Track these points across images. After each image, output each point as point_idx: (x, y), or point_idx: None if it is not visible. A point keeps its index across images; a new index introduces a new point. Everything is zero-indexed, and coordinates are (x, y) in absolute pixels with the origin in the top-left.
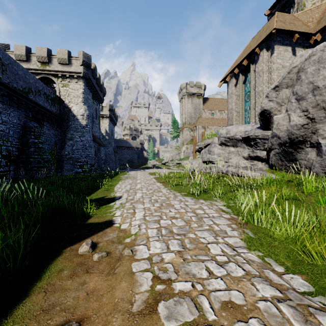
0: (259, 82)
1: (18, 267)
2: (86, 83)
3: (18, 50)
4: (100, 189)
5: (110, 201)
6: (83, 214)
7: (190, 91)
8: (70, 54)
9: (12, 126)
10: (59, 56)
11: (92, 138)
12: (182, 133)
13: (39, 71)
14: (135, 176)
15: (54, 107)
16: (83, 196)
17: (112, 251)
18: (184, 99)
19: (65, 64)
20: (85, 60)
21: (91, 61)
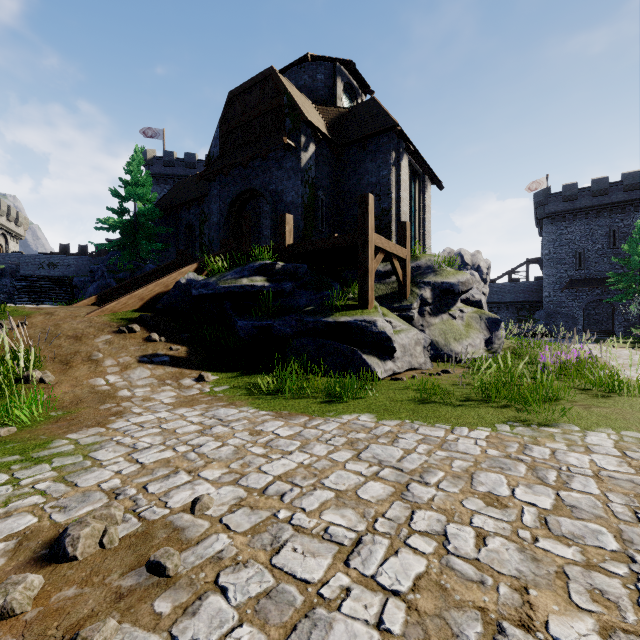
0: (428, 218)
1: None
2: None
3: None
4: None
5: None
6: None
7: None
8: None
9: None
10: None
11: None
12: None
13: None
14: None
15: None
16: None
17: None
18: None
19: None
20: None
21: None
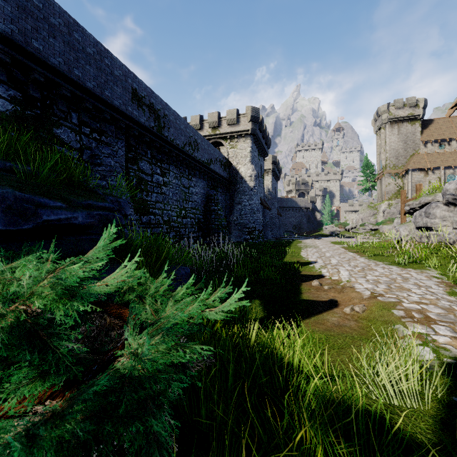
0: None
1: (285, 285)
2: (254, 139)
3: (194, 120)
4: (287, 255)
5: (307, 264)
6: (292, 270)
7: (396, 115)
8: (238, 112)
9: (200, 196)
10: (228, 118)
11: (259, 201)
12: (380, 182)
13: (210, 137)
14: (315, 245)
15: (225, 172)
16: (278, 259)
17: (334, 287)
18: (383, 129)
19: (233, 125)
20: (253, 115)
21: (259, 115)
